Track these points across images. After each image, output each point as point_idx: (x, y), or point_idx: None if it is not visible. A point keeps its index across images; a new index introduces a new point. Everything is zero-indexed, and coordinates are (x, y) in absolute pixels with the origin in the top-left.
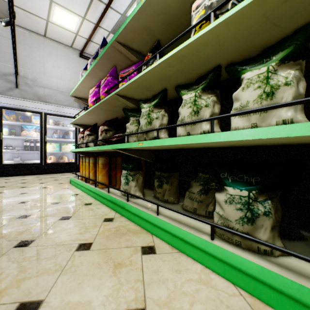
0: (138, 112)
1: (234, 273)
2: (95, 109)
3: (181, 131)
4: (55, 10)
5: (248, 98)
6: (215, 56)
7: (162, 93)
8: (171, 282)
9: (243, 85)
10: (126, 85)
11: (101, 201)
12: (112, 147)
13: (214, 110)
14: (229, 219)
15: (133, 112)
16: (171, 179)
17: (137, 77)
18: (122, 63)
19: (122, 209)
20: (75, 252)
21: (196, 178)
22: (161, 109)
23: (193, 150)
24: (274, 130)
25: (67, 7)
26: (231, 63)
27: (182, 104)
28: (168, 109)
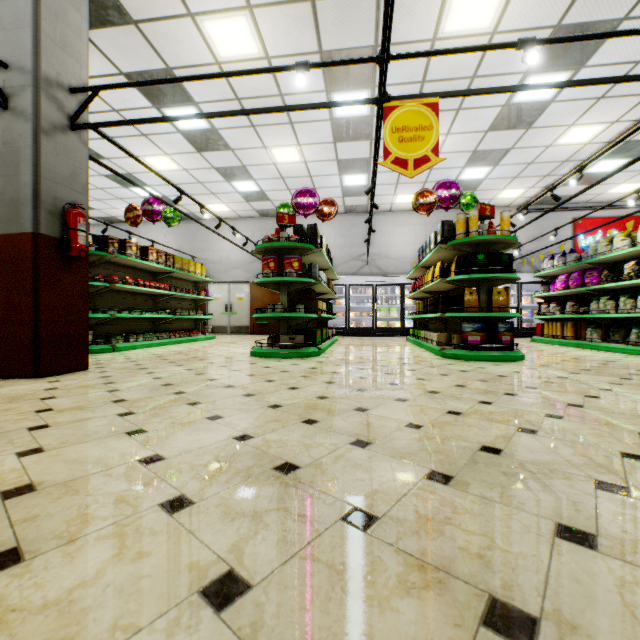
0: (598, 297)
1: (631, 352)
2: (564, 292)
3: (619, 311)
4: (502, 192)
5: (638, 304)
6: (634, 284)
7: (611, 294)
8: (609, 353)
9: (637, 300)
10: (590, 288)
11: (571, 346)
12: (580, 316)
13: (632, 305)
14: (632, 339)
15: (594, 297)
16: (619, 332)
17: (597, 287)
18: (586, 265)
19: (588, 346)
20: (571, 350)
21: (631, 331)
22: (611, 300)
23: (636, 318)
24: (638, 314)
25: (515, 188)
26: (638, 290)
27: (619, 301)
28: (618, 297)
